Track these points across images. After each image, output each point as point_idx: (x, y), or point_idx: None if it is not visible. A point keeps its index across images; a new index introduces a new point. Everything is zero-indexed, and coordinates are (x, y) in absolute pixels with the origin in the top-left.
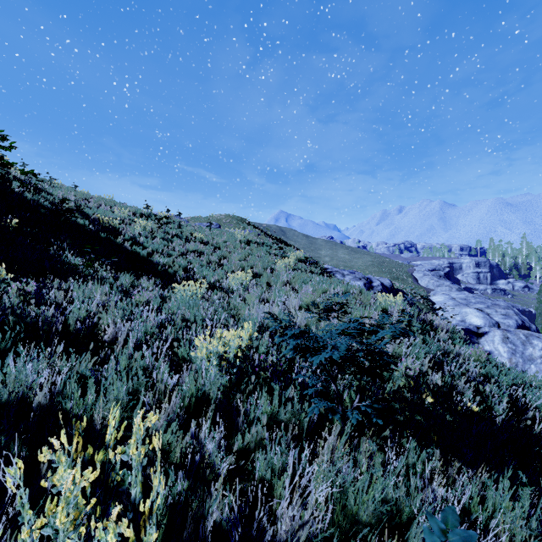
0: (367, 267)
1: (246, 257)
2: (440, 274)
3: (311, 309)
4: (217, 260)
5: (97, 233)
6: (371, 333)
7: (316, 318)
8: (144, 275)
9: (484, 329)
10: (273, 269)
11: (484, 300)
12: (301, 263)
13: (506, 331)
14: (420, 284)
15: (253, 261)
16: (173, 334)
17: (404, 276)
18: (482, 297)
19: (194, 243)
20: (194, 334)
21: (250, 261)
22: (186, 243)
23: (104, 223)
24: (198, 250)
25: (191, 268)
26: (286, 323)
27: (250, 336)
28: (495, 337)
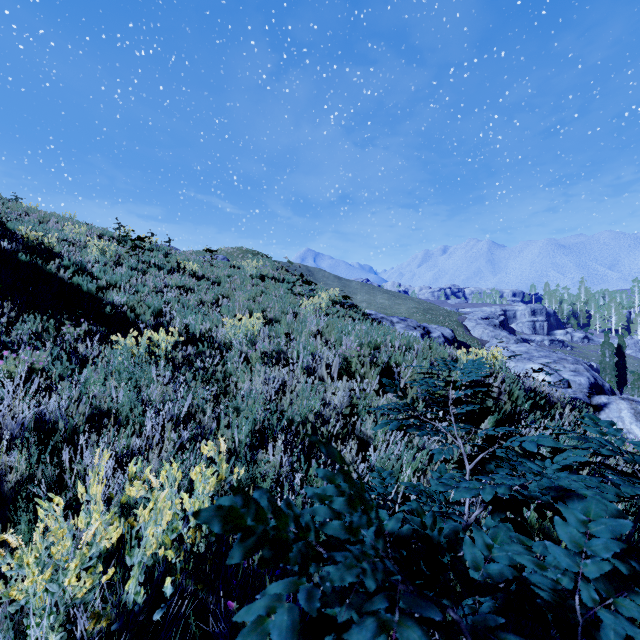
0: (411, 314)
1: (258, 296)
2: (495, 323)
3: (358, 377)
4: (212, 300)
5: (10, 253)
6: (460, 417)
7: (370, 395)
8: (77, 321)
9: (601, 400)
10: (297, 314)
11: (549, 353)
12: (337, 306)
13: (635, 402)
14: (473, 335)
15: (268, 302)
16: (24, 468)
17: (454, 325)
18: (546, 350)
19: (182, 276)
20: (88, 463)
21: (263, 302)
22: (169, 276)
23: (30, 241)
24: (186, 285)
25: (170, 310)
26: (318, 409)
27: (219, 485)
28: (623, 412)
